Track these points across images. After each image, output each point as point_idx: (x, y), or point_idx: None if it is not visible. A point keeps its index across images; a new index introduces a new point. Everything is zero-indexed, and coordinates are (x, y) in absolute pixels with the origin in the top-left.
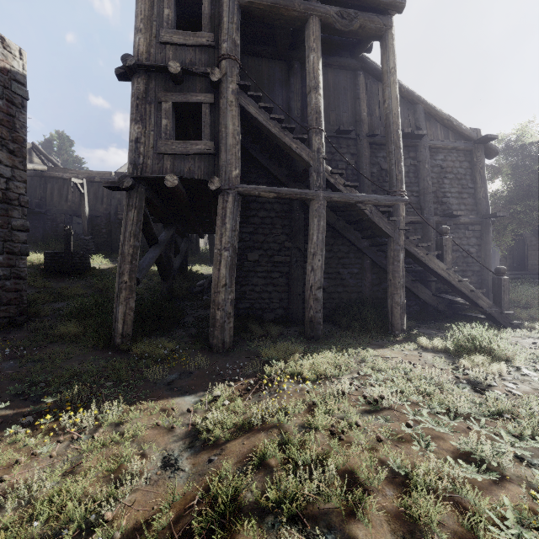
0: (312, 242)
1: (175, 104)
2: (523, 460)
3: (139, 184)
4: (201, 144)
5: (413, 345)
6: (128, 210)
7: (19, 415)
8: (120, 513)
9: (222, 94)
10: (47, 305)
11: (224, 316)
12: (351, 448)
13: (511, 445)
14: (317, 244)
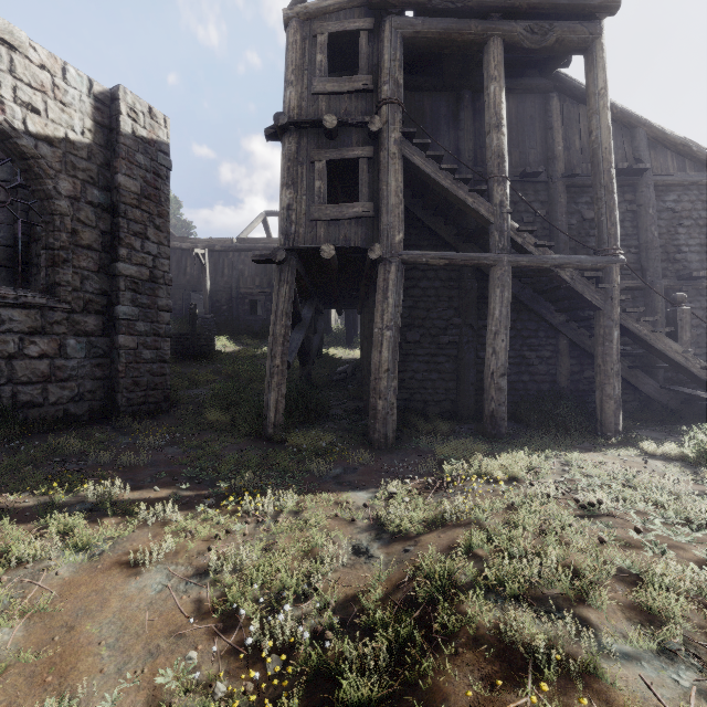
0: (493, 318)
1: (329, 163)
2: None
3: (291, 257)
4: (358, 206)
5: (633, 451)
6: (280, 286)
7: (201, 497)
8: (326, 587)
9: (383, 146)
10: (182, 391)
11: (386, 406)
12: (568, 548)
13: None
14: (499, 321)
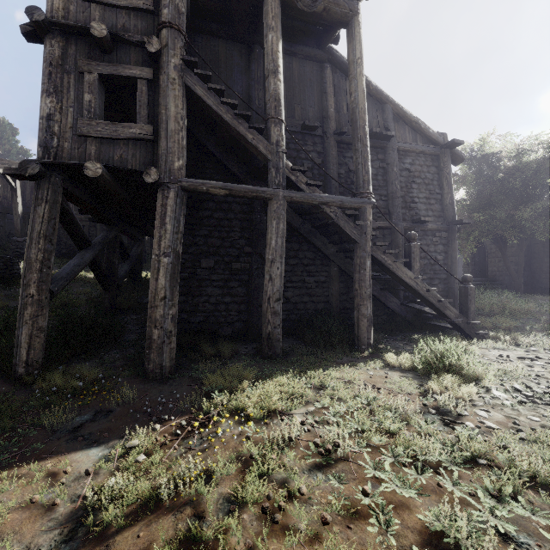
0: (270, 247)
1: (103, 77)
2: (507, 538)
3: (52, 173)
4: (136, 127)
5: (379, 363)
6: (36, 205)
7: None
8: None
9: (162, 69)
10: None
11: (163, 335)
12: (286, 538)
13: (491, 512)
14: (275, 250)
